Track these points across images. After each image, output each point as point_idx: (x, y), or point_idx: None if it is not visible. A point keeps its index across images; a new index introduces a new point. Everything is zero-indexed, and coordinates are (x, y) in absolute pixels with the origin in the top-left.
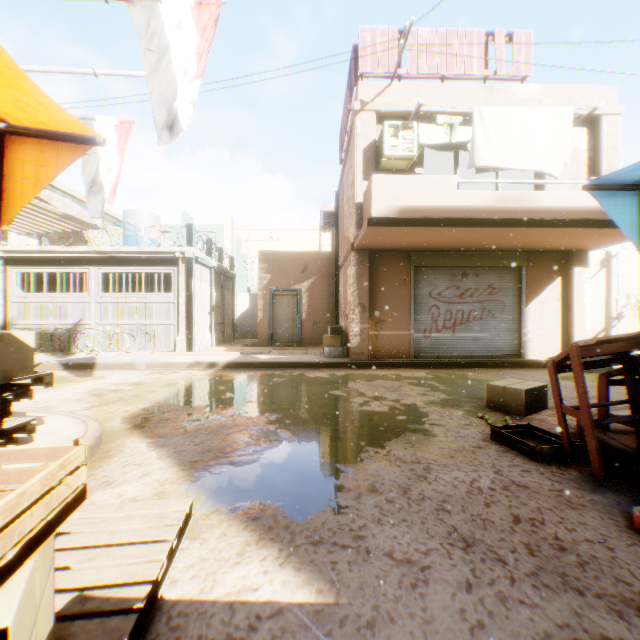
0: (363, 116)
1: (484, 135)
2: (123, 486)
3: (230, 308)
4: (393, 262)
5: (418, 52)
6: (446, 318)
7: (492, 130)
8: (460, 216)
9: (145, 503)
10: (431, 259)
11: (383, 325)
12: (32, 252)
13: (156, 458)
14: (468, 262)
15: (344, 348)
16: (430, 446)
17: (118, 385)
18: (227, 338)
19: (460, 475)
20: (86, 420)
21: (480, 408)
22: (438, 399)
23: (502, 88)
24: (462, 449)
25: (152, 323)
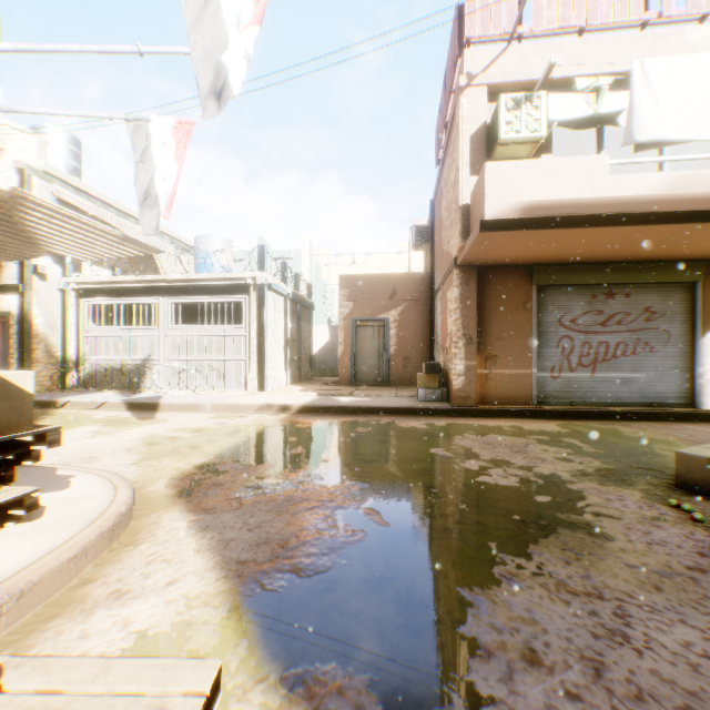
0: (470, 93)
1: (647, 97)
2: (136, 603)
3: (307, 342)
4: (509, 281)
5: None
6: (582, 353)
7: (660, 89)
8: (613, 211)
9: (144, 664)
10: (561, 275)
11: (495, 362)
12: (102, 283)
13: (193, 550)
14: (614, 278)
15: (443, 390)
16: (608, 560)
17: (177, 431)
18: (304, 376)
19: (691, 636)
20: (118, 484)
21: (664, 488)
22: (589, 468)
23: (670, 34)
24: (669, 571)
25: (222, 359)
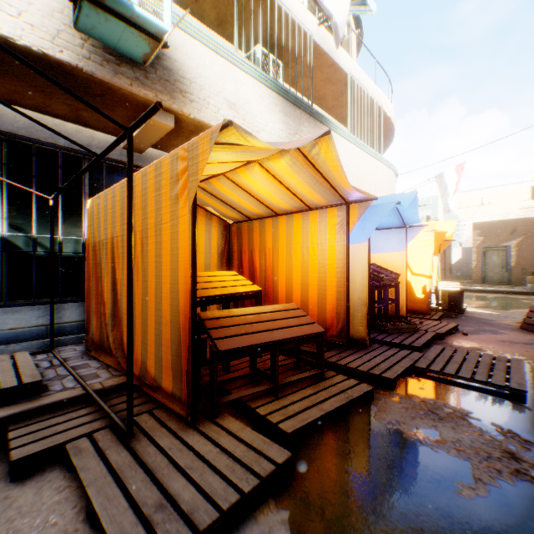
0: None
1: None
2: None
3: (448, 259)
4: None
5: None
6: None
7: None
8: None
9: None
10: None
11: None
12: None
13: None
14: None
15: None
16: None
17: None
18: (446, 278)
19: None
20: None
21: None
22: None
23: None
24: None
25: None
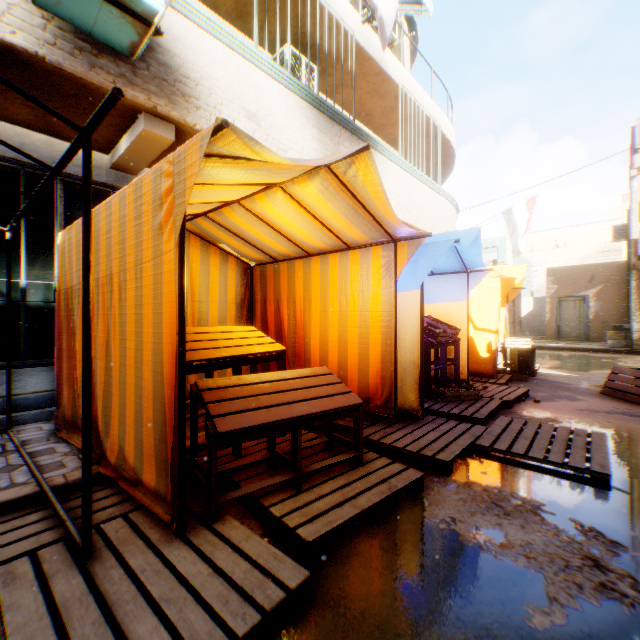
0: (637, 178)
1: None
2: None
3: (517, 311)
4: None
5: None
6: None
7: None
8: None
9: None
10: None
11: None
12: None
13: None
14: None
15: (625, 341)
16: None
17: None
18: (515, 333)
19: None
20: None
21: None
22: None
23: None
24: None
25: None
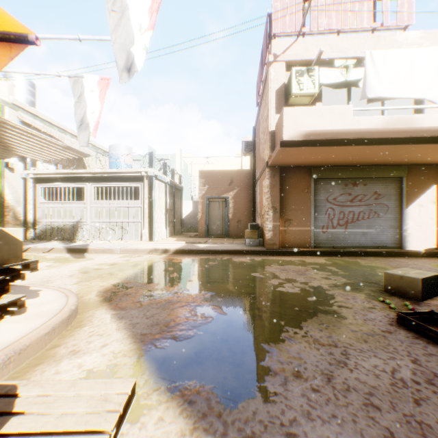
0: (275, 66)
1: (374, 72)
2: (85, 356)
3: (179, 211)
4: (298, 175)
5: (319, 12)
6: (340, 217)
7: (381, 68)
8: (354, 137)
9: (94, 381)
10: (328, 172)
11: (290, 223)
12: (50, 174)
13: (115, 329)
14: (358, 174)
15: (260, 240)
16: (342, 328)
17: (100, 265)
18: (177, 231)
19: (378, 362)
20: (68, 294)
21: (378, 292)
22: (339, 283)
23: (387, 36)
24: (373, 333)
25: (126, 221)
